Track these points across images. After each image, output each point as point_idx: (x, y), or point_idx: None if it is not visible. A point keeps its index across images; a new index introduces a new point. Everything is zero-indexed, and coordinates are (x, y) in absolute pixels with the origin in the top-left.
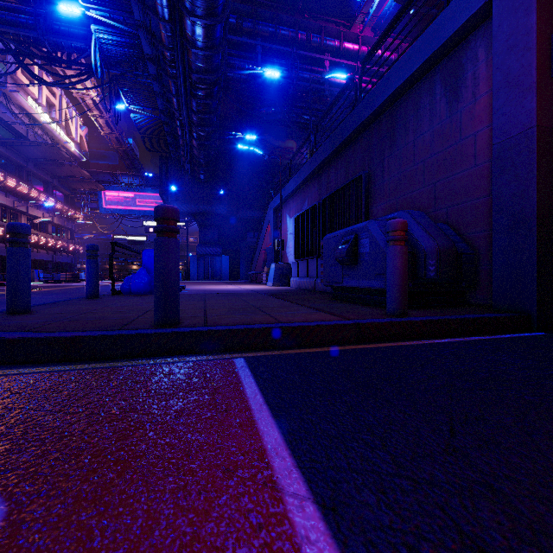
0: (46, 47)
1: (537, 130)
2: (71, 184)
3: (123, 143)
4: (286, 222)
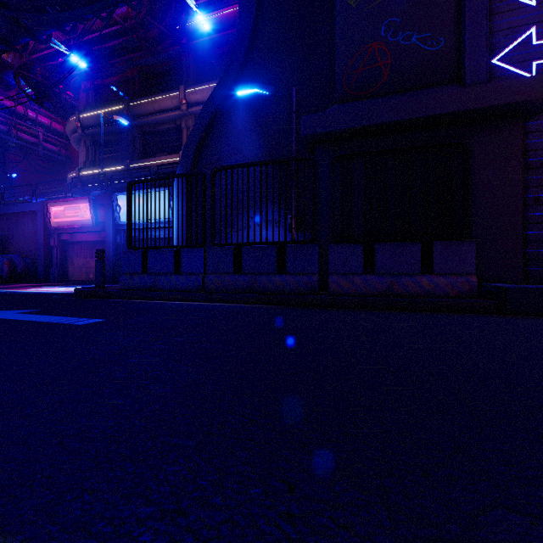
0: None
1: (44, 244)
2: None
3: None
4: None
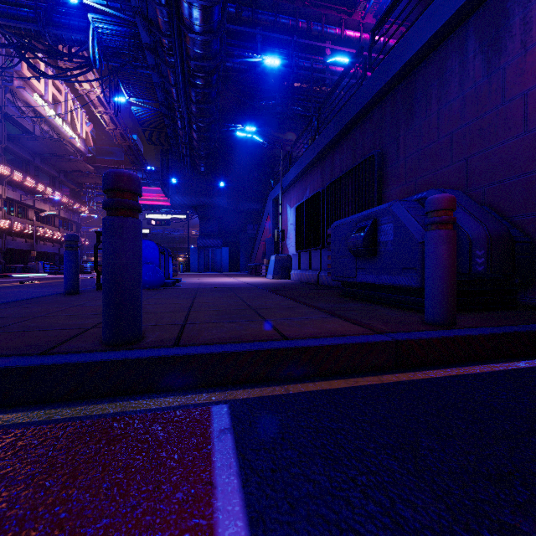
0: (47, 41)
1: None
2: (77, 178)
3: (128, 139)
4: (286, 212)
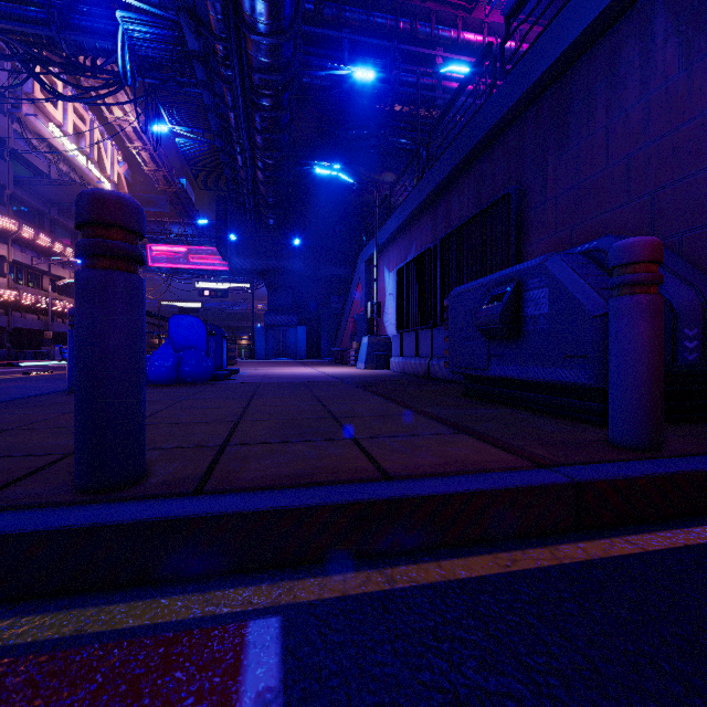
0: (63, 50)
1: None
2: None
3: (173, 184)
4: (383, 278)
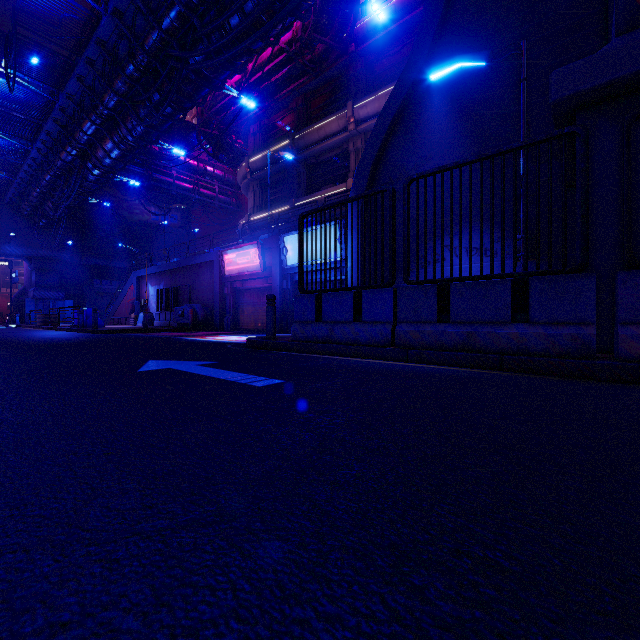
0: None
1: (219, 292)
2: None
3: None
4: (148, 287)
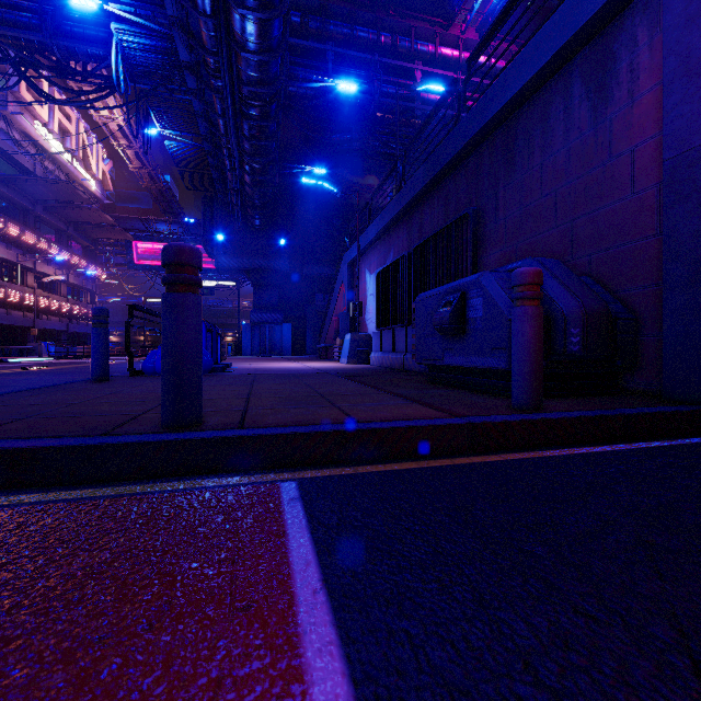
0: (55, 55)
1: None
2: (91, 233)
3: (158, 181)
4: (365, 280)
